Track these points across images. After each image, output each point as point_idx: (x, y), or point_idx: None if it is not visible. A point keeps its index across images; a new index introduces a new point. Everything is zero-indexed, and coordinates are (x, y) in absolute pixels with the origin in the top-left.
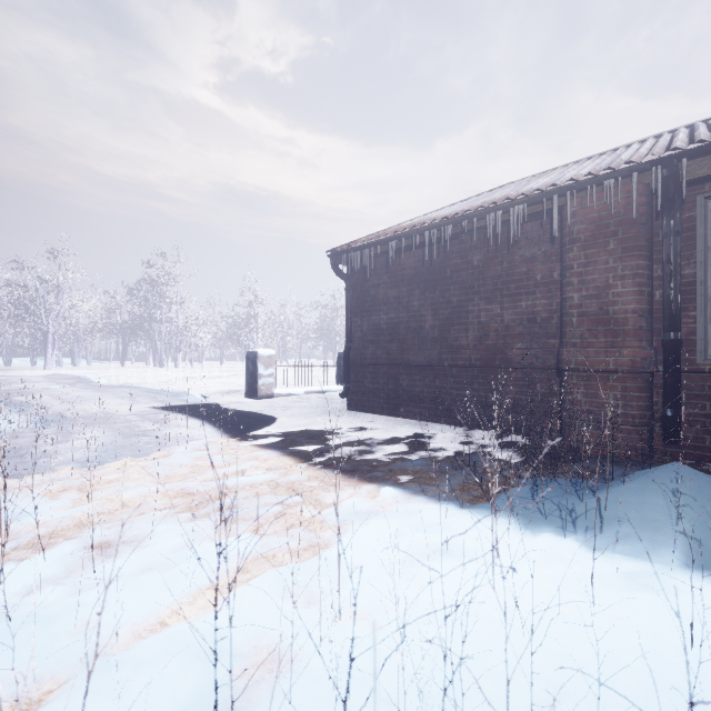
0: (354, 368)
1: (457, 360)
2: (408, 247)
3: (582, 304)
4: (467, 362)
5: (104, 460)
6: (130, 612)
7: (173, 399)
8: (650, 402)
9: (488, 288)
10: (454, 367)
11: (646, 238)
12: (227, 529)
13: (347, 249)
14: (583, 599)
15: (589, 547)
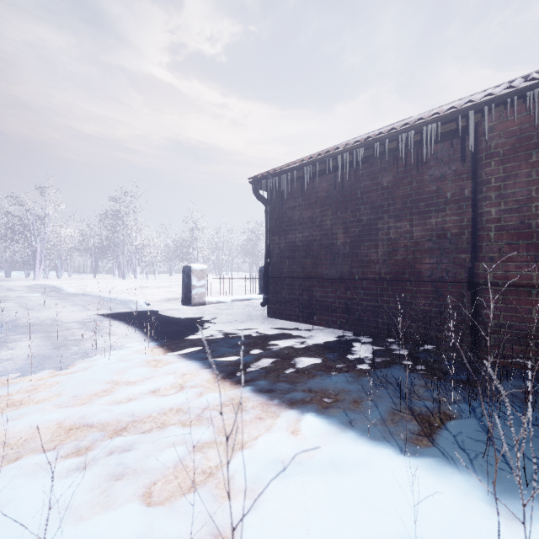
0: (273, 280)
1: (367, 274)
2: (321, 171)
3: (501, 219)
4: (376, 276)
5: (23, 374)
6: None
7: (120, 306)
8: None
9: (397, 206)
10: (365, 280)
11: None
12: (107, 494)
13: (266, 175)
14: None
15: None
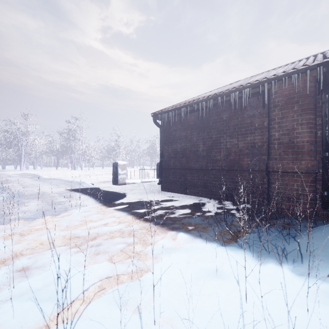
0: (164, 170)
1: (215, 166)
2: (191, 111)
3: (280, 138)
4: (220, 167)
5: (37, 217)
6: (27, 319)
7: (77, 185)
8: (316, 188)
9: (230, 130)
10: (214, 170)
11: (313, 104)
12: (94, 259)
13: (161, 112)
14: (300, 310)
15: (296, 272)
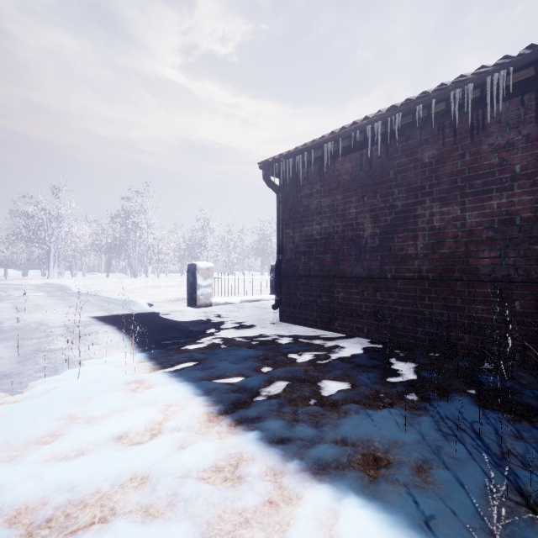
0: (286, 279)
1: (402, 271)
2: (344, 149)
3: None
4: (415, 274)
5: None
6: None
7: (119, 307)
8: None
9: (443, 187)
10: (399, 279)
11: None
12: None
13: (278, 157)
14: None
15: None
